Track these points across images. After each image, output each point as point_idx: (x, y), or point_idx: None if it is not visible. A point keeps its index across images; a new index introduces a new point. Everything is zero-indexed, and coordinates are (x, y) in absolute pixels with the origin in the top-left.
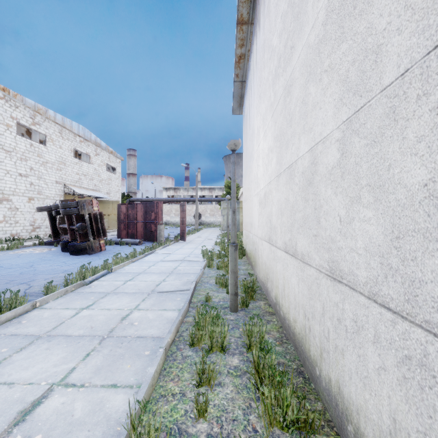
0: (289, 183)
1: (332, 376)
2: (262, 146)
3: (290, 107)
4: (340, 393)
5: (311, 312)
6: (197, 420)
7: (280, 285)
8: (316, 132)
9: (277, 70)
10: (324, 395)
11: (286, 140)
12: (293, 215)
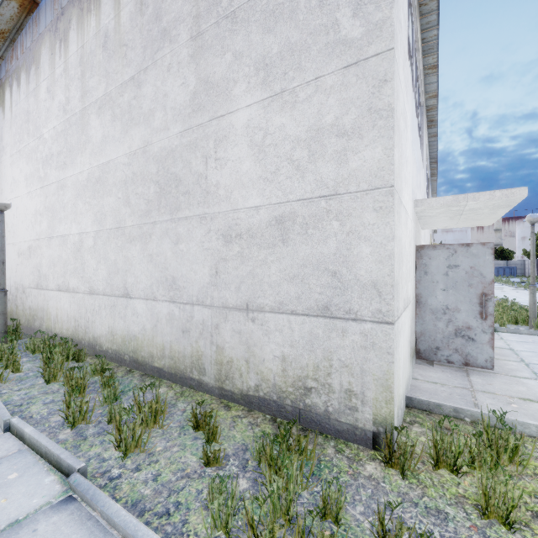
0: (62, 246)
1: (91, 335)
2: (25, 202)
3: (64, 199)
4: (94, 338)
5: (79, 316)
6: (15, 374)
7: (53, 315)
8: (83, 227)
9: (49, 160)
10: (87, 349)
11: (60, 217)
12: (66, 267)
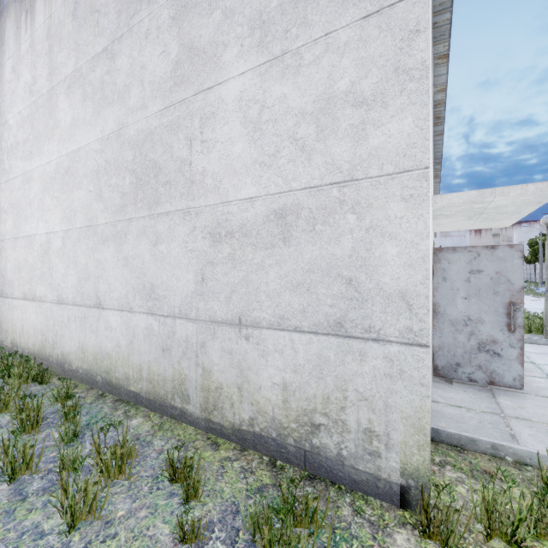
0: (28, 248)
1: (59, 351)
2: None
3: (30, 193)
4: (63, 355)
5: (47, 329)
6: None
7: (19, 328)
8: (50, 226)
9: (14, 149)
10: (55, 367)
11: (25, 215)
12: (33, 272)
